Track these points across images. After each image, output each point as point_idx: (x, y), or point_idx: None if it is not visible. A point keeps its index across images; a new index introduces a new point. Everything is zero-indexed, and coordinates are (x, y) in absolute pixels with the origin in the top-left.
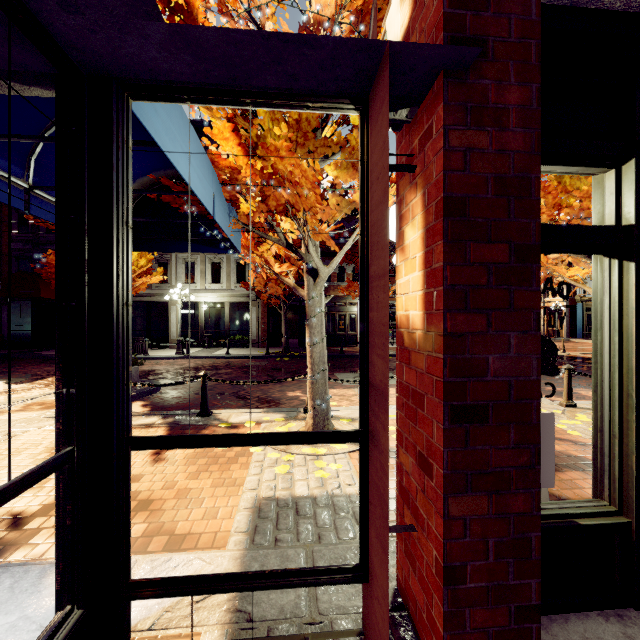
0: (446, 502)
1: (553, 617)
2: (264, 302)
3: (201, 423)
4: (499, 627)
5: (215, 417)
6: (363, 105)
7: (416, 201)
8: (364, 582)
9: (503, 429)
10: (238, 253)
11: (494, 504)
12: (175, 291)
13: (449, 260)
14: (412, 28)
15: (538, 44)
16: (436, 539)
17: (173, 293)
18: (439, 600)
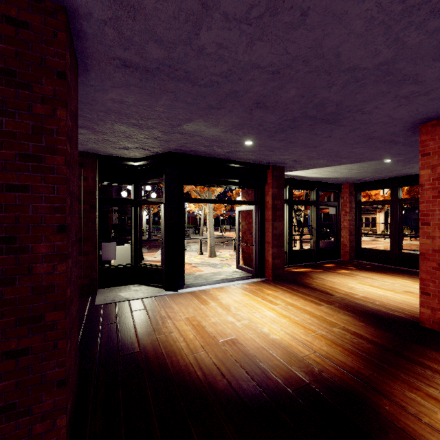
0: None
1: (112, 288)
2: None
3: None
4: (87, 283)
5: None
6: None
7: None
8: None
9: (88, 243)
10: None
11: (85, 258)
12: None
13: None
14: None
15: (96, 164)
16: None
17: None
18: None
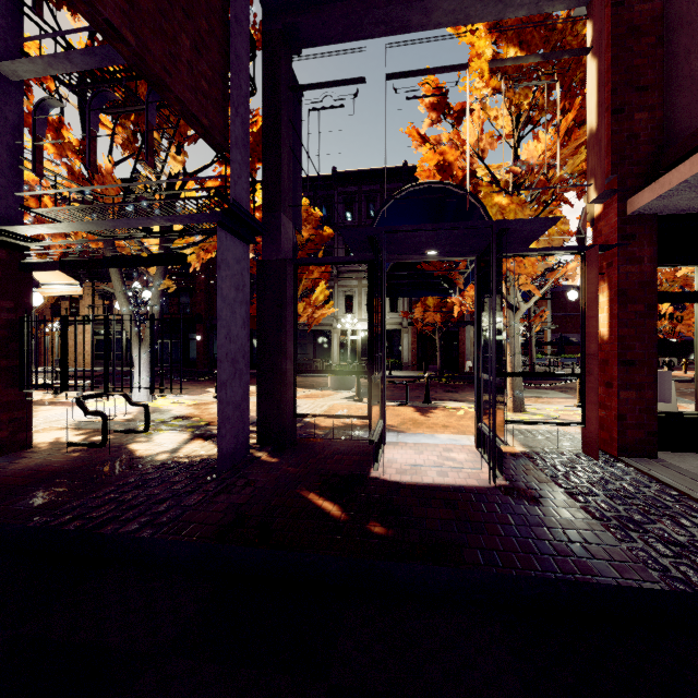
0: (618, 393)
1: (668, 452)
2: (418, 329)
3: (431, 406)
4: (640, 437)
5: (436, 404)
6: (583, 254)
7: (604, 286)
8: (584, 427)
9: (642, 369)
10: (456, 296)
11: (638, 395)
12: (347, 321)
13: (620, 311)
14: (602, 218)
15: (656, 233)
16: (614, 408)
17: (336, 322)
18: (616, 427)
